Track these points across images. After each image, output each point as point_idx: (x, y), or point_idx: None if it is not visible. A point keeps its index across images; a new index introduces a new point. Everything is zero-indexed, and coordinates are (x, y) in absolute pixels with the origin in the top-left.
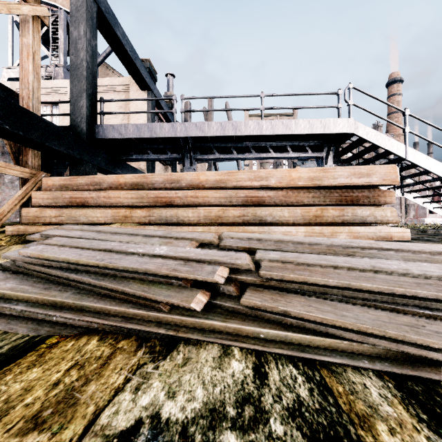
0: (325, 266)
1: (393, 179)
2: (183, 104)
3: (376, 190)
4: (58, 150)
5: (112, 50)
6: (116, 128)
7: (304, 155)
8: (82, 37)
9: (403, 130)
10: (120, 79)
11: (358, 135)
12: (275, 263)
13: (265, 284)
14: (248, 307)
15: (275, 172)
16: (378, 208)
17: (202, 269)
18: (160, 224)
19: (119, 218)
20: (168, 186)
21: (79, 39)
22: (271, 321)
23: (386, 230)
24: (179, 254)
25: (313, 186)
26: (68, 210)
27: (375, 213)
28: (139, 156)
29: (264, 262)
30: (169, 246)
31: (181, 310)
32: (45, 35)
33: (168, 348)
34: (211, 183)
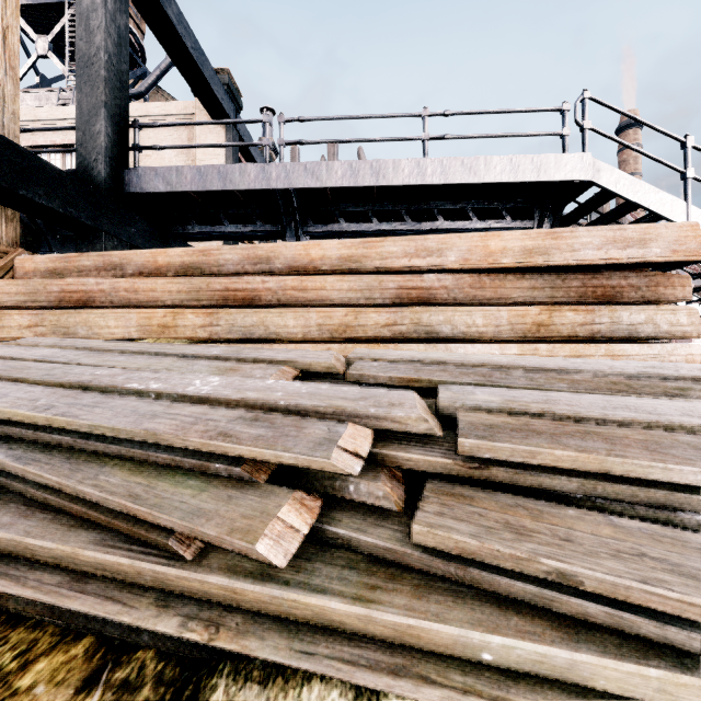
0: (636, 425)
1: (692, 251)
2: (282, 131)
3: (653, 274)
4: (47, 207)
5: (170, 64)
6: (161, 174)
7: (499, 225)
8: (99, 7)
9: (682, 175)
10: (179, 105)
11: (600, 185)
12: (495, 416)
13: (476, 477)
14: (436, 551)
15: (456, 239)
16: (662, 309)
17: (297, 433)
18: (233, 340)
19: (151, 329)
20: (250, 269)
21: (93, 10)
22: (510, 599)
23: (683, 350)
24: (245, 394)
25: (530, 265)
26: (52, 315)
27: (656, 318)
28: (206, 228)
29: (464, 412)
30: (230, 376)
31: (233, 553)
32: (61, 41)
33: (176, 695)
34: (332, 262)
